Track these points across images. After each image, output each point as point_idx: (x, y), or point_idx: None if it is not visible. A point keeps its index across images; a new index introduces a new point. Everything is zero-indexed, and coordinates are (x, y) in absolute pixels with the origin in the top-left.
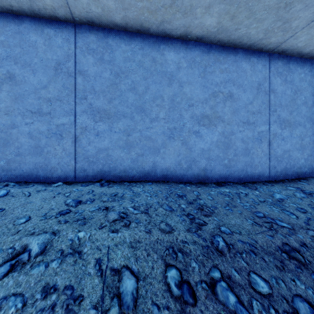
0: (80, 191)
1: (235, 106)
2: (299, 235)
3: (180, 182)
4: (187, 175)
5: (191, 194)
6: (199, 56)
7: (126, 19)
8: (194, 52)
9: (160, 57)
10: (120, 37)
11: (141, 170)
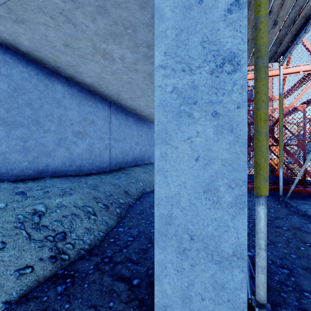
0: (4, 188)
1: (95, 128)
2: (127, 187)
3: (65, 176)
4: (69, 171)
5: (82, 180)
6: (76, 92)
7: (31, 53)
8: (73, 89)
9: (51, 85)
10: (18, 58)
11: (37, 169)
